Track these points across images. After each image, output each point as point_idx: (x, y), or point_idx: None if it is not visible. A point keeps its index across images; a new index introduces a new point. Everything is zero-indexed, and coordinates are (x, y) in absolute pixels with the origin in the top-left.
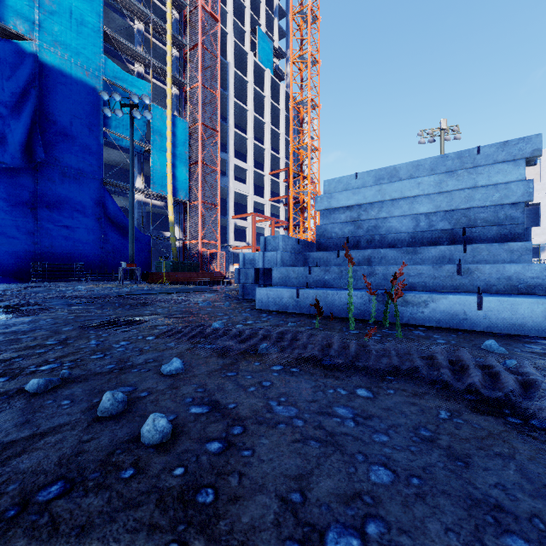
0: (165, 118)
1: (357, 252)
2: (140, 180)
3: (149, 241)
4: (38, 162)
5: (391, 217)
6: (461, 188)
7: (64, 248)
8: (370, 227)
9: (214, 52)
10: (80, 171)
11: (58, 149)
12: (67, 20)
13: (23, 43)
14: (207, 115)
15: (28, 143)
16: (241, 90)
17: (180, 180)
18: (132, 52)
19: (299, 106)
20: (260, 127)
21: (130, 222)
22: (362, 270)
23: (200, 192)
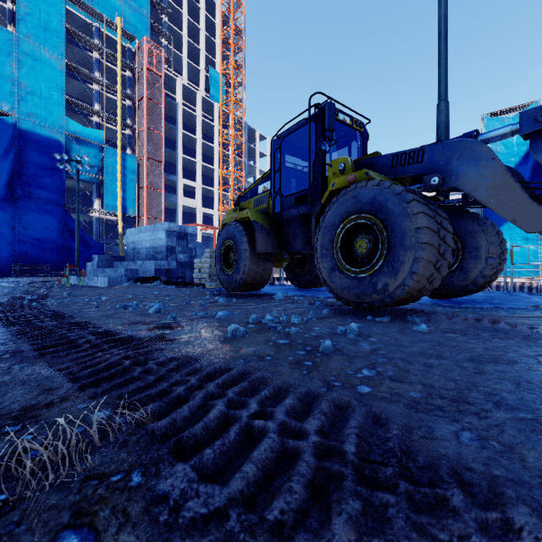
0: (117, 155)
1: (125, 262)
2: (97, 202)
3: (103, 248)
4: (17, 196)
5: (142, 248)
6: (154, 238)
7: (36, 254)
8: (137, 251)
9: (158, 101)
10: (48, 200)
11: (31, 186)
12: (38, 97)
13: (6, 118)
14: (152, 150)
15: (10, 184)
16: (194, 121)
17: (129, 201)
18: (90, 109)
19: (225, 141)
20: (212, 150)
21: (76, 237)
22: (103, 270)
23: (145, 209)
